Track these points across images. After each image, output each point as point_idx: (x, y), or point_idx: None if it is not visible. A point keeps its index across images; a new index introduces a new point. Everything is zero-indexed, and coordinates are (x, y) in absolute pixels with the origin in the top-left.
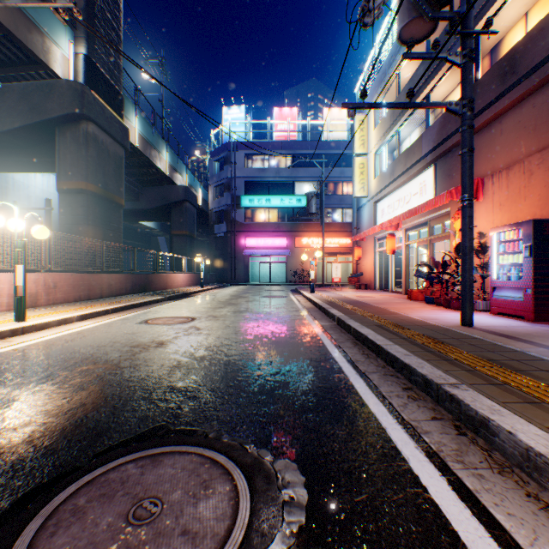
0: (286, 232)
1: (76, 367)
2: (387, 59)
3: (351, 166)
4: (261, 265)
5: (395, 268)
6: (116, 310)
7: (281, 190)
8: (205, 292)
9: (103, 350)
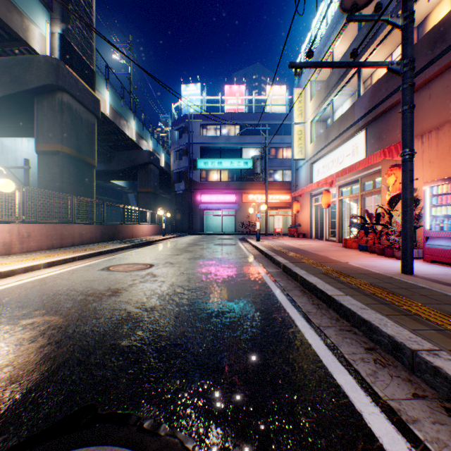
0: (235, 189)
1: (22, 320)
2: (322, 40)
3: (289, 135)
4: (214, 217)
5: (329, 220)
6: (83, 257)
7: (231, 154)
8: (166, 241)
9: (57, 299)
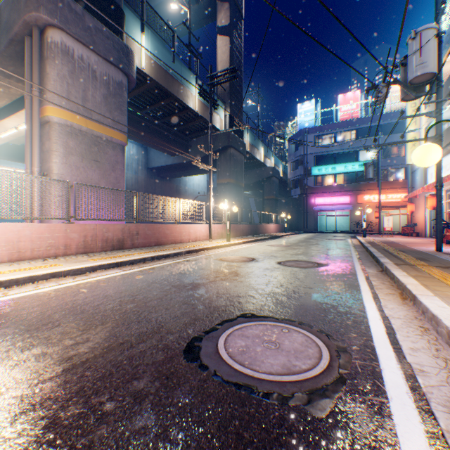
0: (348, 191)
1: (261, 252)
2: None
3: None
4: (327, 218)
5: None
6: (252, 241)
7: (344, 158)
8: (287, 236)
9: (264, 250)
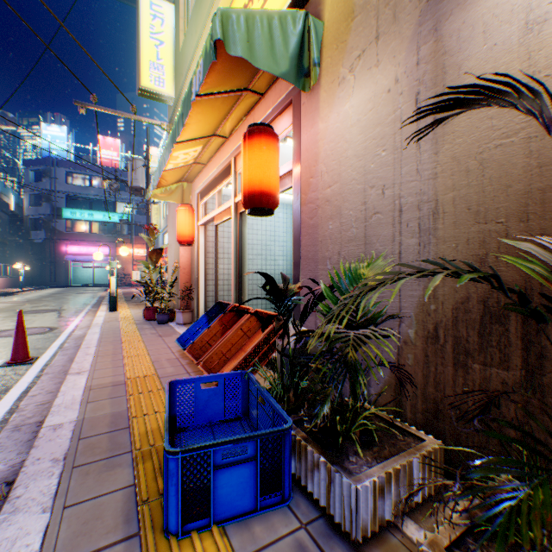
0: (109, 242)
1: None
2: None
3: None
4: (85, 269)
5: None
6: None
7: (105, 206)
8: (27, 292)
9: None
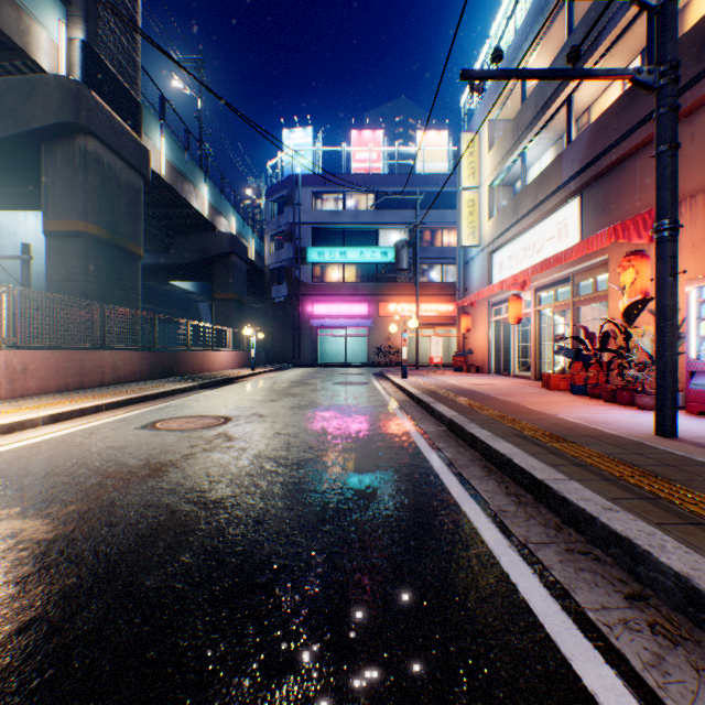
0: (367, 295)
1: None
2: (508, 53)
3: (453, 208)
4: (333, 340)
5: (518, 344)
6: (114, 405)
7: (361, 239)
8: (256, 377)
9: (49, 484)
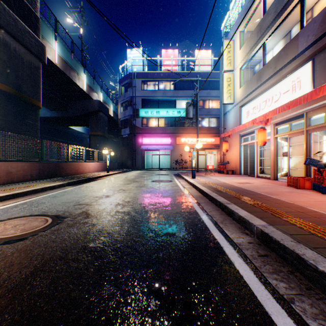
0: (170, 133)
1: None
2: None
3: (214, 89)
4: (153, 156)
5: None
6: None
7: (167, 105)
8: (108, 177)
9: None
